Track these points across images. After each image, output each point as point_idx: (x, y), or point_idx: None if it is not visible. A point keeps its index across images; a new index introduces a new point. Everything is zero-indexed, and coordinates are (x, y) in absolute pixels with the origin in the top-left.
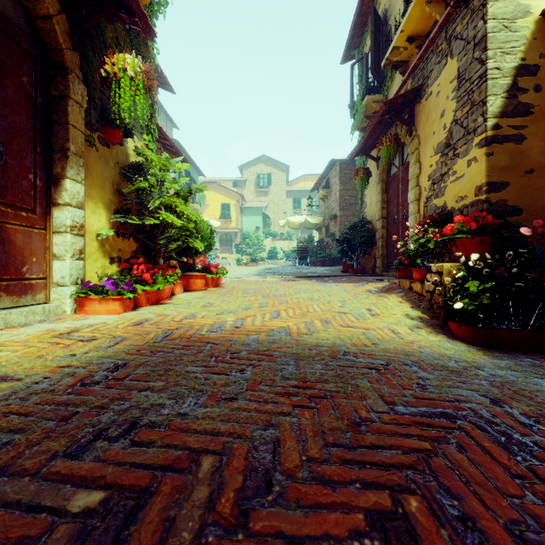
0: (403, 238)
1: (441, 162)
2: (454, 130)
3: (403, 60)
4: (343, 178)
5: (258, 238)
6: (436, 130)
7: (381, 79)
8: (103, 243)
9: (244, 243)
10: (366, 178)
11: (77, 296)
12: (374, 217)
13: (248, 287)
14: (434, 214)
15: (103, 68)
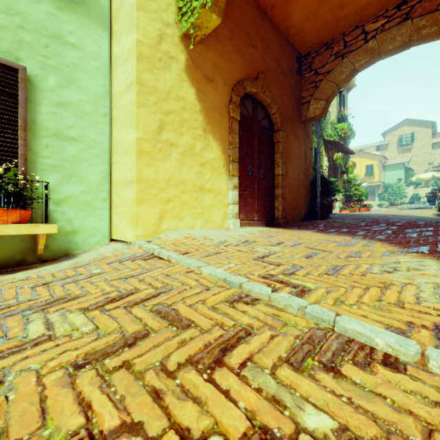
0: None
1: None
2: None
3: None
4: None
5: (399, 187)
6: None
7: None
8: (340, 199)
9: (386, 192)
10: None
11: (340, 209)
12: None
13: (381, 211)
14: None
15: (345, 166)
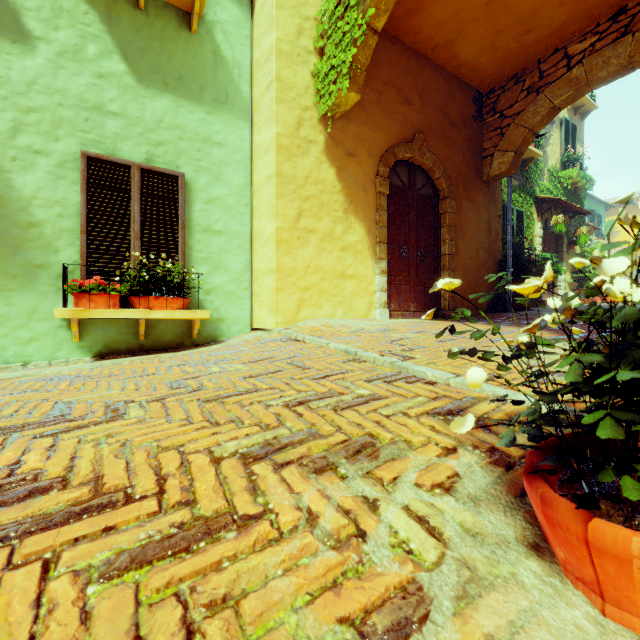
0: None
1: None
2: None
3: None
4: None
5: None
6: None
7: None
8: (568, 284)
9: None
10: None
11: None
12: None
13: None
14: None
15: (574, 233)
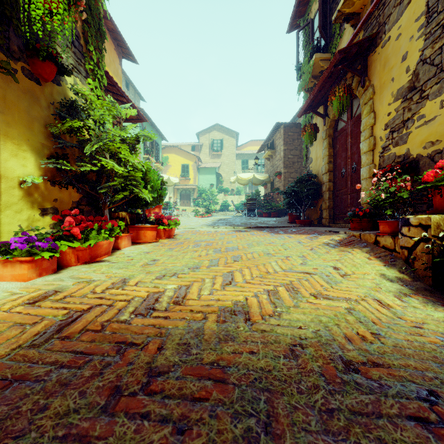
0: (352, 189)
1: (403, 108)
2: (421, 71)
3: (354, 12)
4: (287, 139)
5: (212, 193)
6: (396, 76)
7: (328, 39)
8: (30, 191)
9: (201, 197)
10: (314, 133)
11: None
12: (320, 171)
13: (200, 238)
14: (393, 163)
15: None
